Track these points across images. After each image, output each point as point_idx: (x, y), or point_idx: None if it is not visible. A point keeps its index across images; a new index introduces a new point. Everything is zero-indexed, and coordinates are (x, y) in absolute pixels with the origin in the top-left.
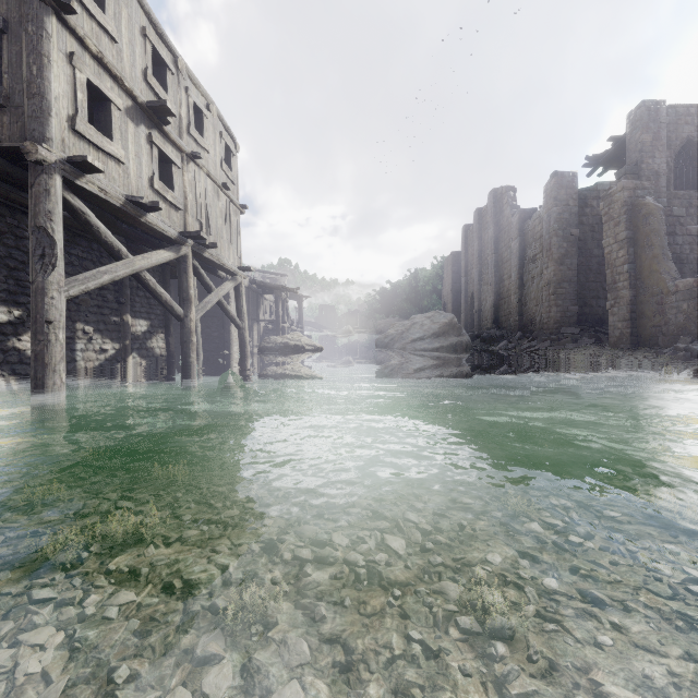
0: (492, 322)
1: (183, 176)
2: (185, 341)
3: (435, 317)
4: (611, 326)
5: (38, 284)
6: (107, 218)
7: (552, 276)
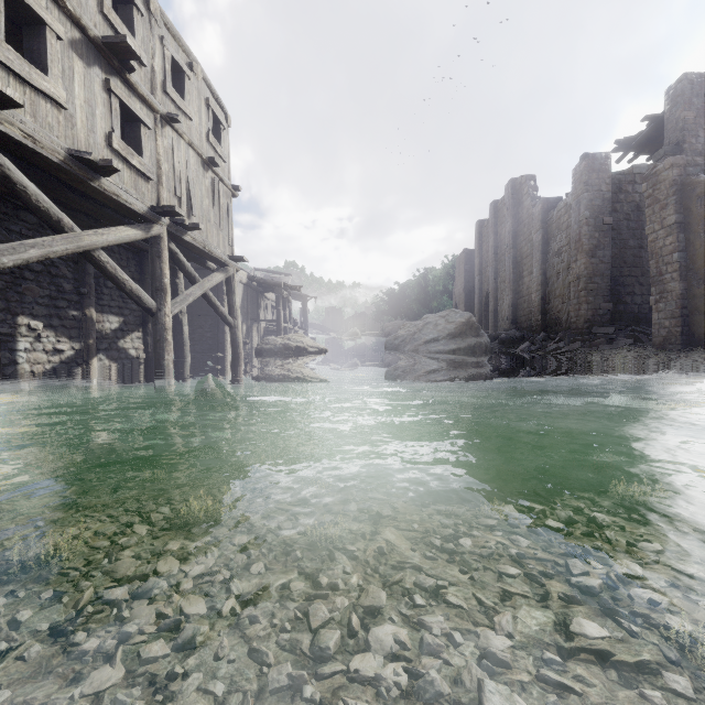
0: (510, 322)
1: (156, 140)
2: (159, 340)
3: (450, 317)
4: (655, 324)
5: None
6: (51, 184)
7: (582, 270)
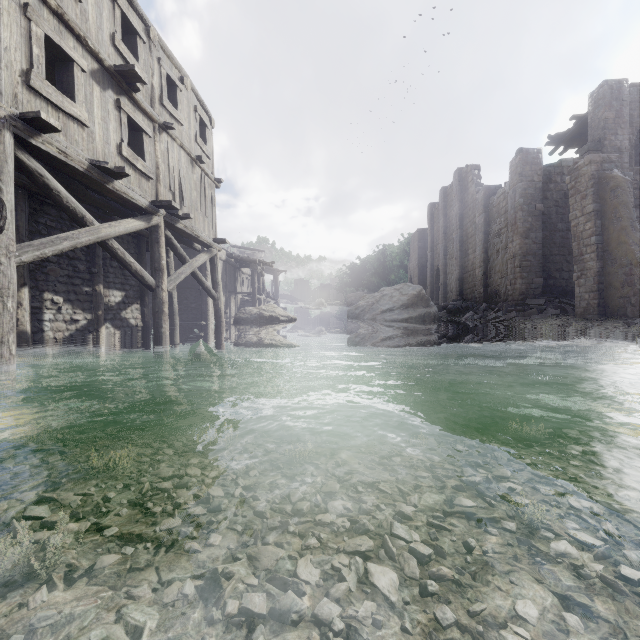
0: (457, 294)
1: (155, 145)
2: (157, 312)
3: (404, 289)
4: (577, 297)
5: None
6: (73, 185)
7: (517, 249)
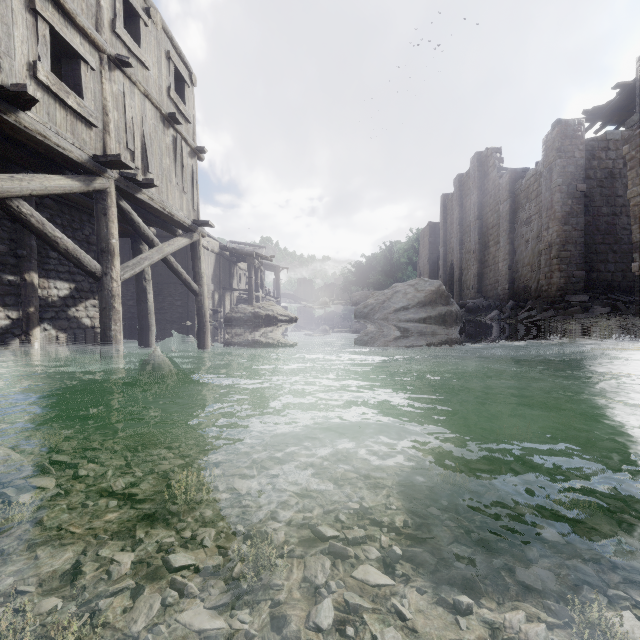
0: (475, 291)
1: (102, 83)
2: (104, 308)
3: (420, 285)
4: (639, 292)
5: None
6: None
7: (554, 237)
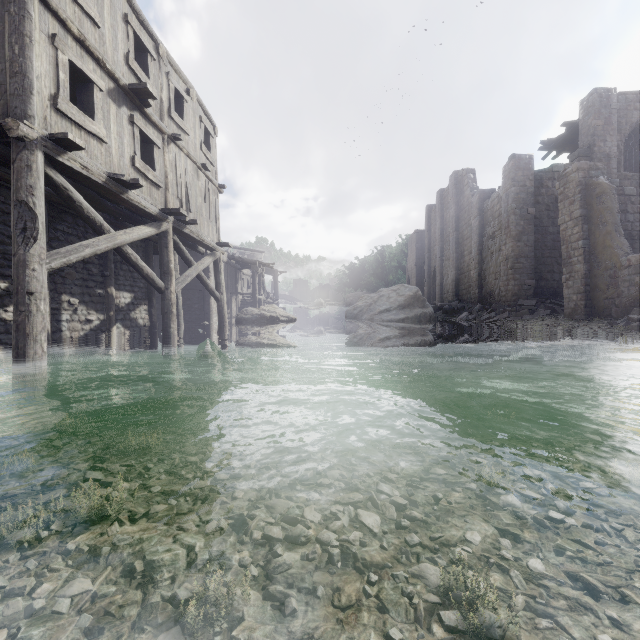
0: (453, 295)
1: (164, 156)
2: (166, 312)
3: (401, 290)
4: (566, 298)
5: (20, 256)
6: (90, 195)
7: (510, 252)
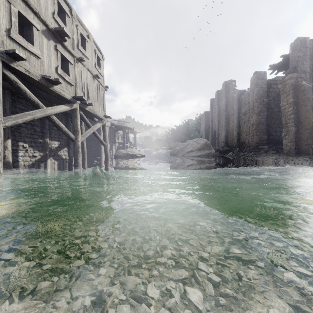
0: (224, 143)
1: (75, 69)
2: (76, 152)
3: (198, 141)
4: (284, 145)
5: None
6: (33, 88)
7: (254, 121)
